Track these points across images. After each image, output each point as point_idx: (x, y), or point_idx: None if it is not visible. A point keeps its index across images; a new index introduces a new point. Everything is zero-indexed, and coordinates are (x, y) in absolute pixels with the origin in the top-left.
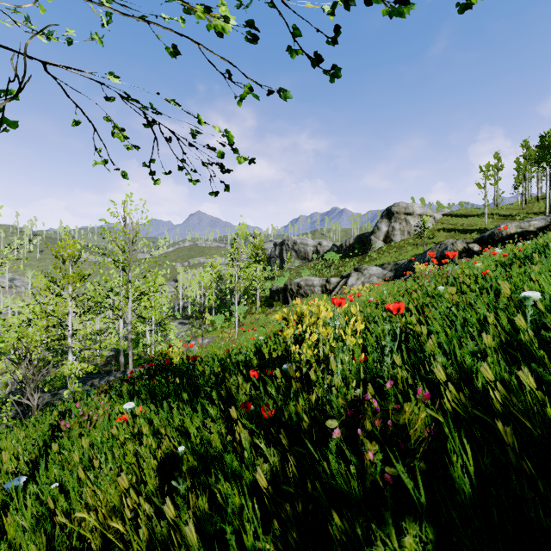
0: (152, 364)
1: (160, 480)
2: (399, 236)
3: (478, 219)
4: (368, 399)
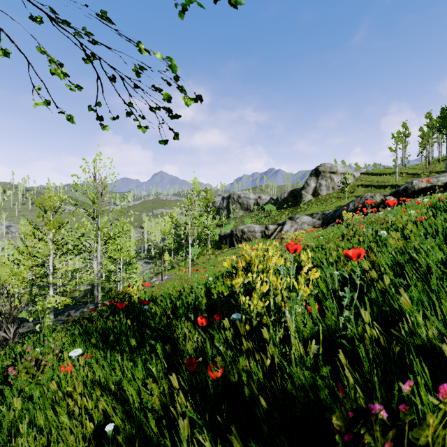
0: (113, 302)
1: None
2: (325, 191)
3: (390, 176)
4: (376, 414)
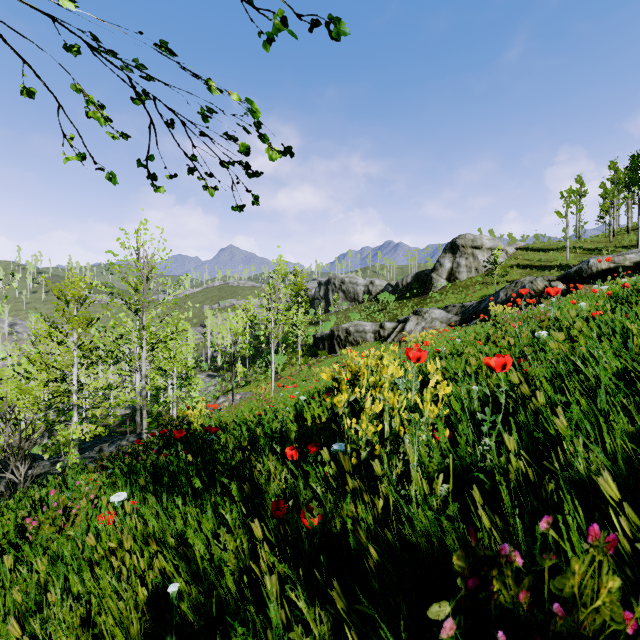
0: (165, 431)
1: (150, 622)
2: (466, 273)
3: (558, 253)
4: (507, 552)
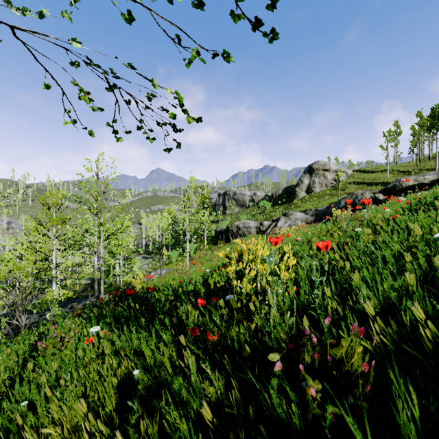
0: (118, 292)
1: (119, 397)
2: (319, 188)
3: (381, 174)
4: (308, 334)
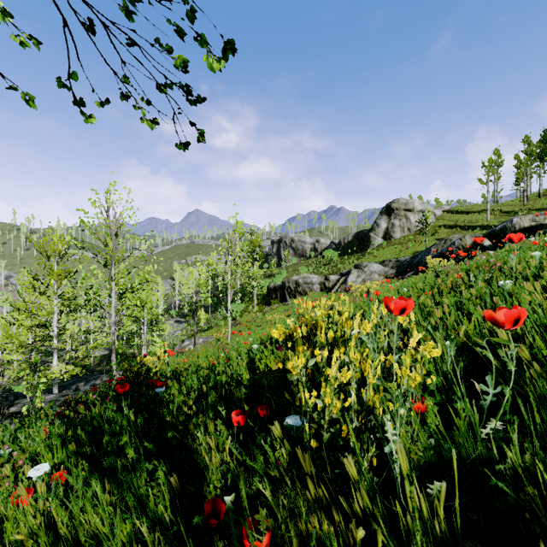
0: (122, 378)
1: None
2: (399, 233)
3: (479, 215)
4: None
